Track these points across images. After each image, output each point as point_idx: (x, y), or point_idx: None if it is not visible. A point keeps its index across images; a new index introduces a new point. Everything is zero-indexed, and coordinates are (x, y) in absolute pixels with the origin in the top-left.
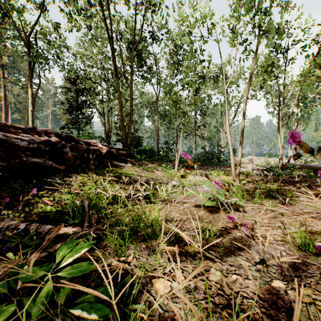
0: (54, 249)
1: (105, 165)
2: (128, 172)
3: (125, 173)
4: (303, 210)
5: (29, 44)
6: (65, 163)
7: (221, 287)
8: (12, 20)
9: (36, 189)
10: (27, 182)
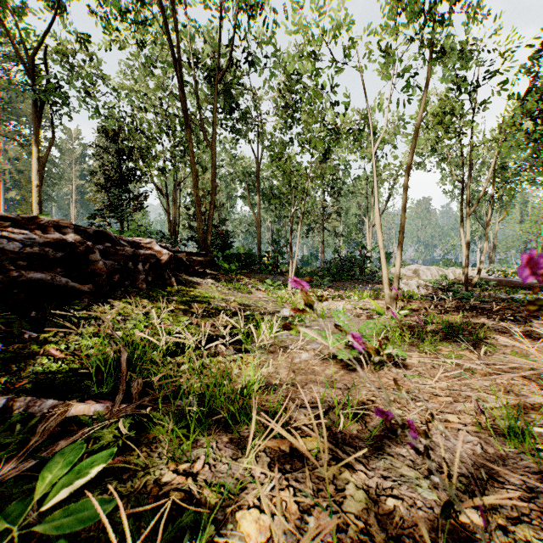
0: (53, 451)
1: (166, 283)
2: (207, 295)
3: (201, 297)
4: (507, 365)
5: (33, 69)
6: (93, 280)
7: (366, 527)
8: (3, 26)
9: (36, 329)
10: (19, 316)
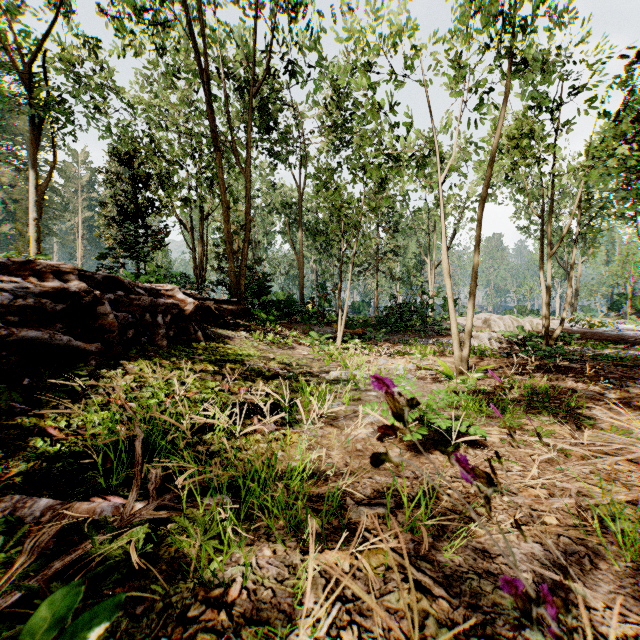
0: (45, 576)
1: (191, 338)
2: (240, 352)
3: (234, 355)
4: (610, 446)
5: (30, 79)
6: (102, 337)
7: None
8: None
9: (30, 401)
10: (9, 385)
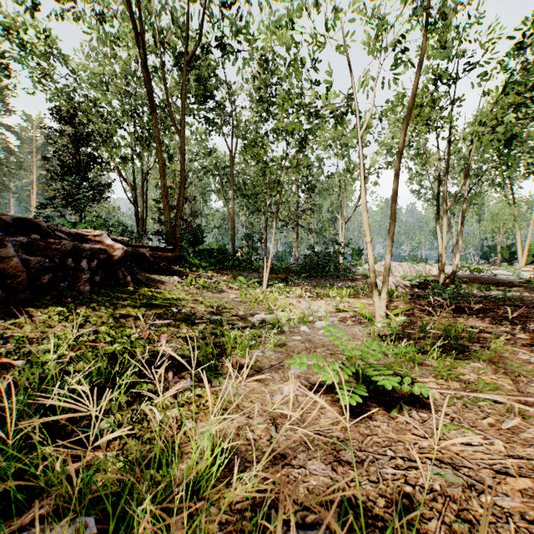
0: None
1: (120, 282)
2: (169, 296)
3: (162, 299)
4: None
5: None
6: (4, 282)
7: None
8: None
9: None
10: None
